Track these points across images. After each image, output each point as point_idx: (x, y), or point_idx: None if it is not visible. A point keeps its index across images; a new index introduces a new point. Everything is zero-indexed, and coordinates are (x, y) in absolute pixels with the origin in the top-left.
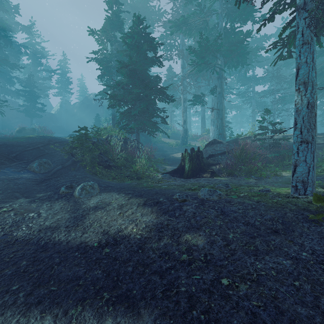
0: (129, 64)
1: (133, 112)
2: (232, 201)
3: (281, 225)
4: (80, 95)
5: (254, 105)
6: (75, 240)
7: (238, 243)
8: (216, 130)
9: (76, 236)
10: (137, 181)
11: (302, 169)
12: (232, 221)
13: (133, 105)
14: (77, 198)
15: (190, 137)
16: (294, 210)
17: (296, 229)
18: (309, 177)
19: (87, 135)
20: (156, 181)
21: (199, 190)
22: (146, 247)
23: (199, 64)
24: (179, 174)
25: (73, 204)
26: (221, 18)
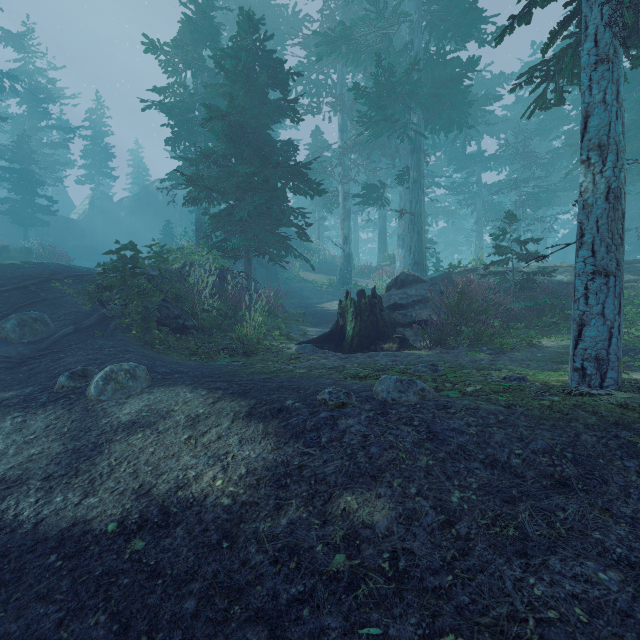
0: (229, 112)
1: (239, 214)
2: (450, 405)
3: (574, 465)
4: (132, 183)
5: (480, 209)
6: (60, 516)
7: (476, 519)
8: (409, 255)
9: (66, 504)
10: (245, 359)
11: (597, 332)
12: (455, 458)
13: (238, 199)
14: (92, 402)
15: (356, 270)
16: (596, 427)
17: (612, 477)
18: (611, 350)
19: (138, 262)
20: (285, 359)
21: (376, 378)
22: (242, 531)
23: (375, 121)
24: (335, 345)
25: (80, 416)
26: (419, 31)
